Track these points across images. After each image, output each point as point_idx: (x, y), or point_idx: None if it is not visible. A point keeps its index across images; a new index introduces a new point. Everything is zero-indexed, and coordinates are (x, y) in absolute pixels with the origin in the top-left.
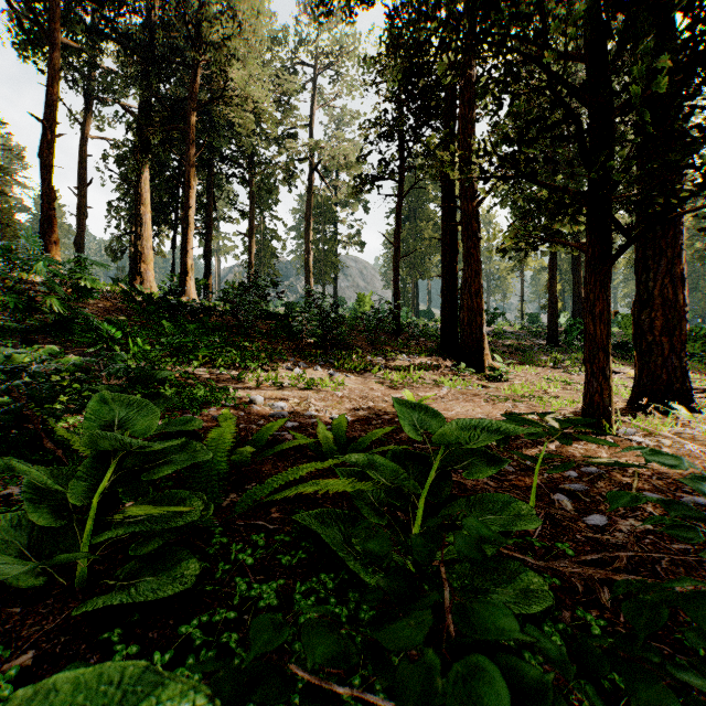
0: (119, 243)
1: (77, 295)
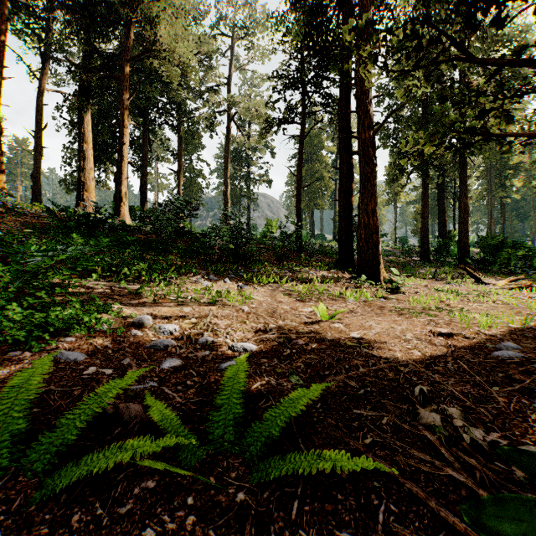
0: (71, 177)
1: (1, 211)
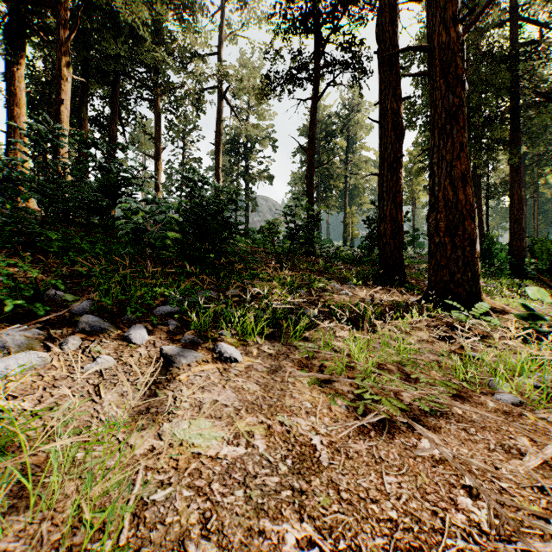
0: None
1: None
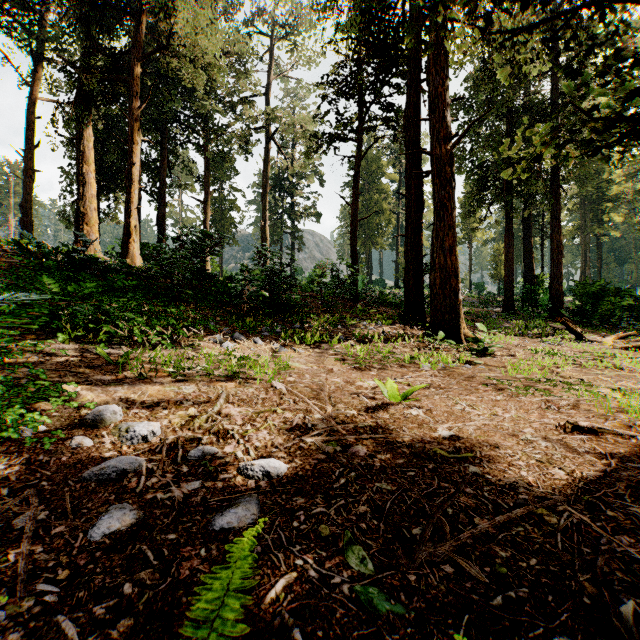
0: (72, 208)
1: None
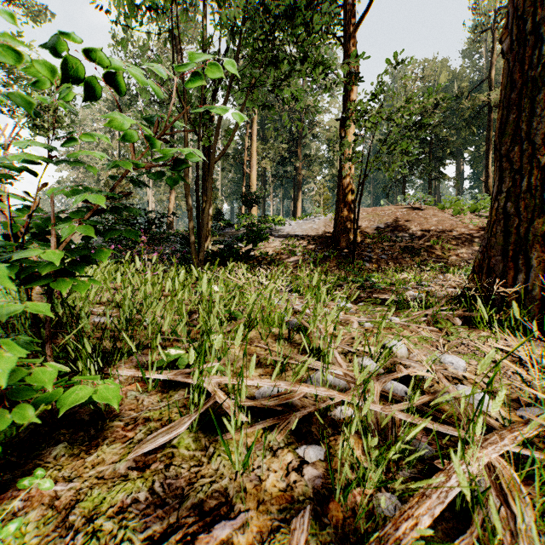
0: None
1: None
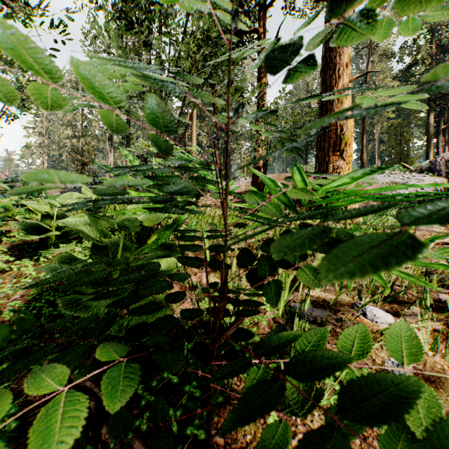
0: None
1: None
